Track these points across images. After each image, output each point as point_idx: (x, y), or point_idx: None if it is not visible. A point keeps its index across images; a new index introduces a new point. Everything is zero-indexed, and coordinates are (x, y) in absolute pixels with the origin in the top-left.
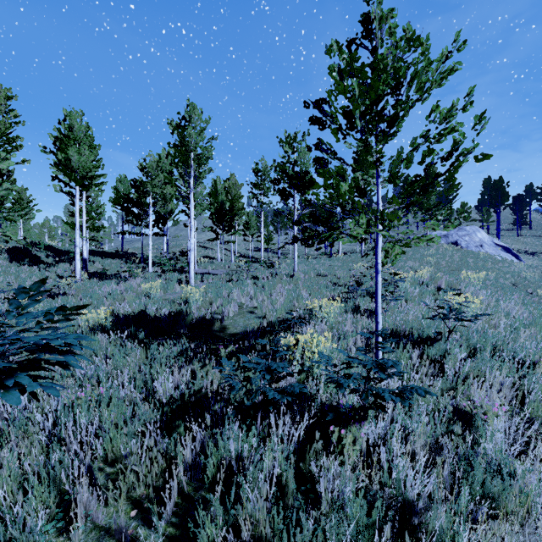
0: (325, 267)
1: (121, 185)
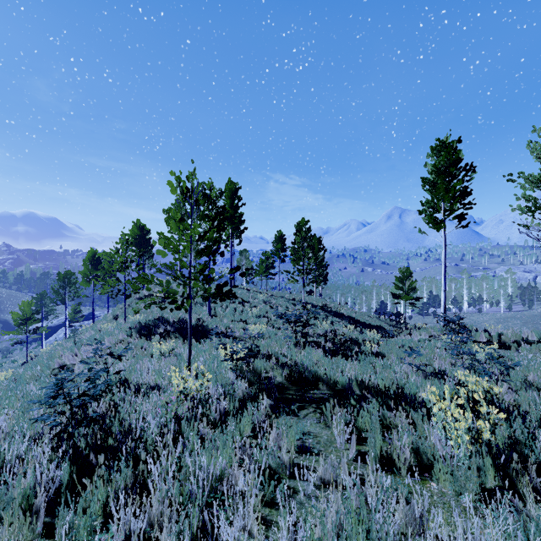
0: None
1: None
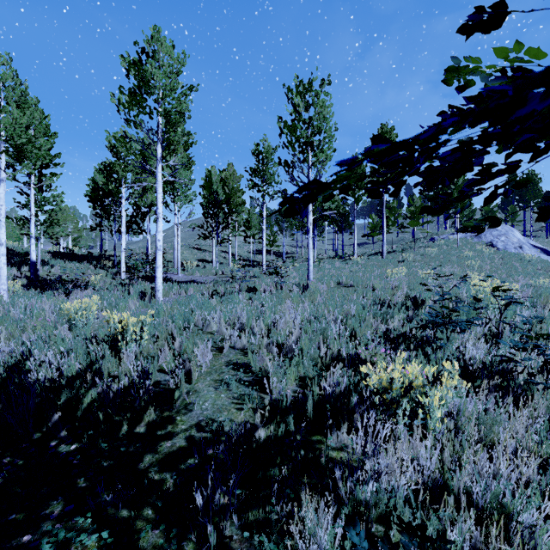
0: (346, 273)
1: (99, 176)
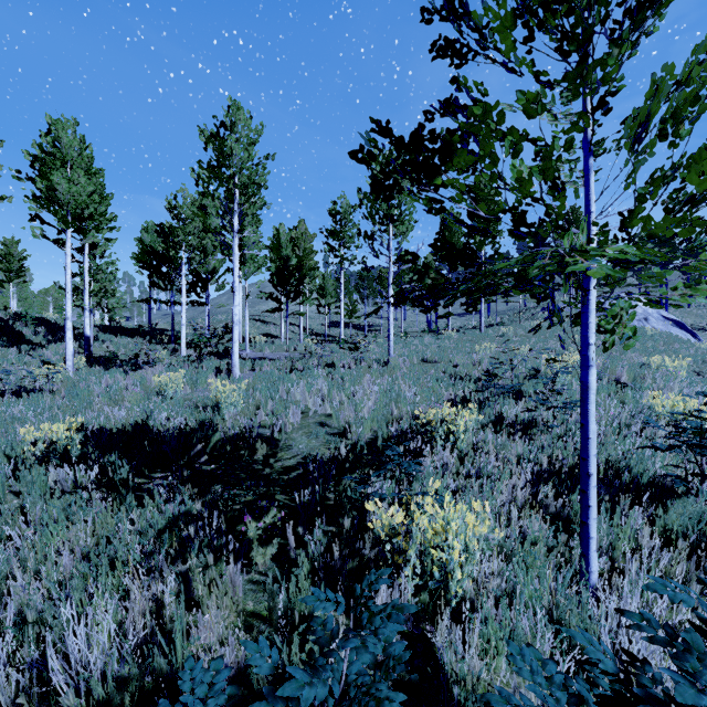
0: (433, 349)
1: (148, 236)
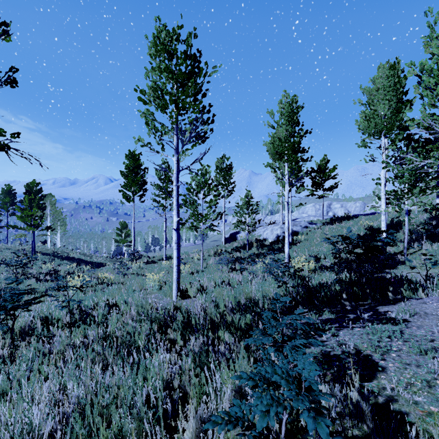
0: None
1: None
